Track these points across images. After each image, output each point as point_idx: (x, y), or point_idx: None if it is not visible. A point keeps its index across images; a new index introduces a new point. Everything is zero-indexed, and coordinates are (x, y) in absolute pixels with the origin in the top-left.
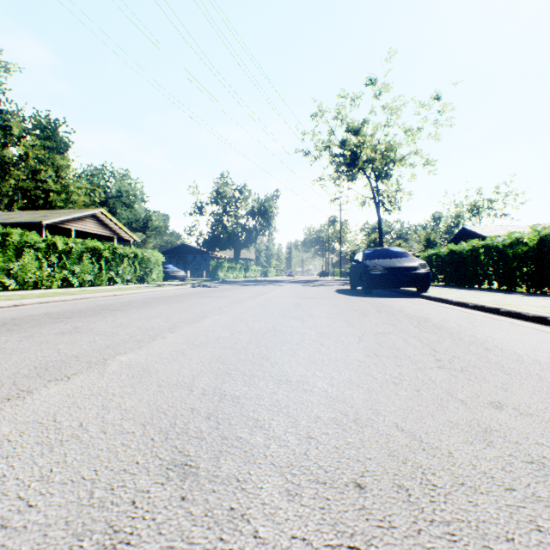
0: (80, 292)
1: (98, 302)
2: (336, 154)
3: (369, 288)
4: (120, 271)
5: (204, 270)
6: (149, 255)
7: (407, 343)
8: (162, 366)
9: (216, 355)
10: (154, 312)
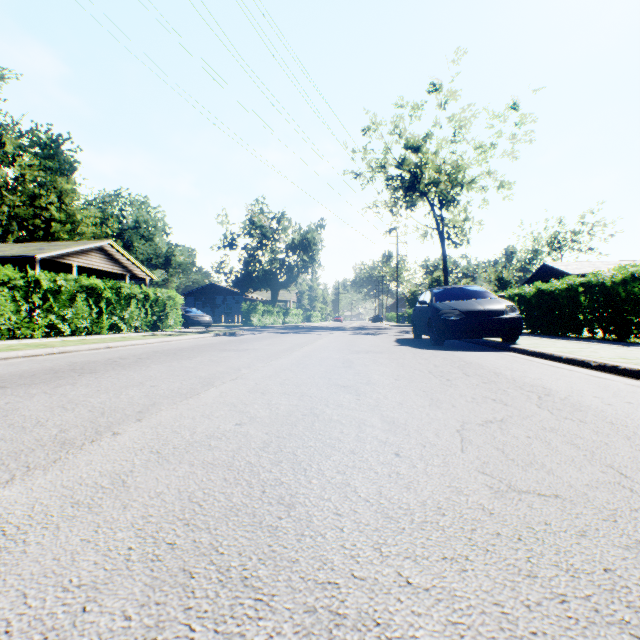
0: (62, 343)
1: (76, 359)
2: (392, 176)
3: (441, 338)
4: (126, 316)
5: (236, 314)
6: (165, 296)
7: (554, 449)
8: (45, 537)
9: (186, 490)
10: (139, 376)
